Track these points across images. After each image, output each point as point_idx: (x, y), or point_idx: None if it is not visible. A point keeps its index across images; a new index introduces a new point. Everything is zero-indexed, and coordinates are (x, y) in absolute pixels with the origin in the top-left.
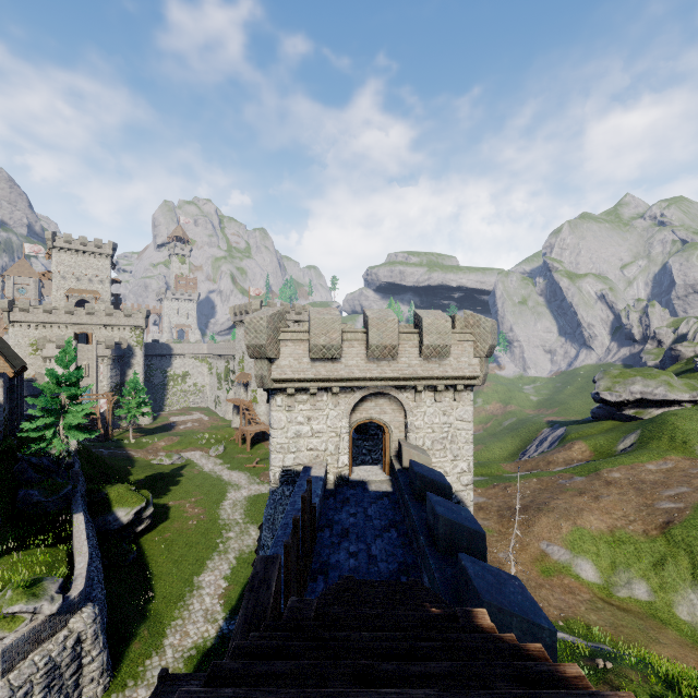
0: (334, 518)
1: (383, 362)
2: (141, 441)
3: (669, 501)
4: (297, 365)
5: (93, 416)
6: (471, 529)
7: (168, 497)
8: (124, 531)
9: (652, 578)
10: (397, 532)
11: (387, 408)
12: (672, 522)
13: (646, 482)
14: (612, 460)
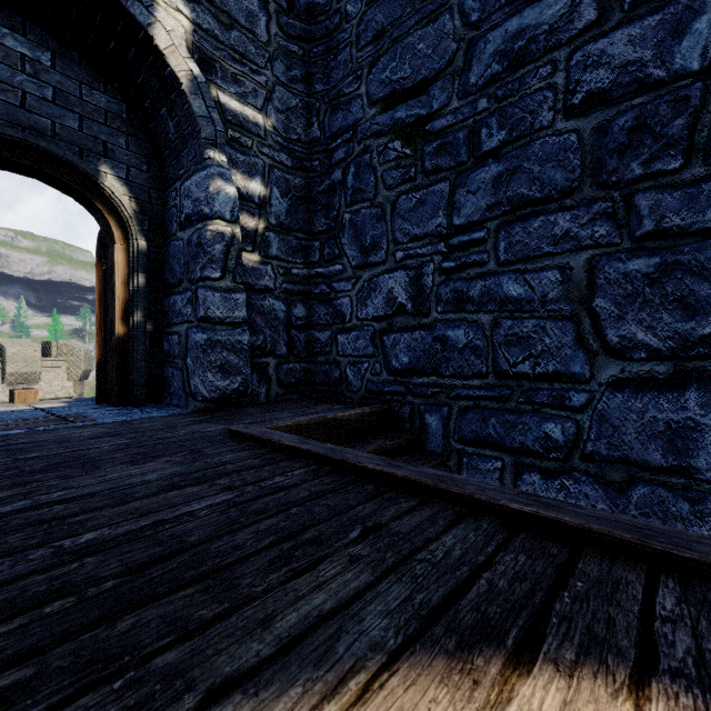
0: None
1: None
2: None
3: None
4: None
5: None
6: None
7: None
8: None
9: None
10: None
11: None
12: None
13: None
14: None
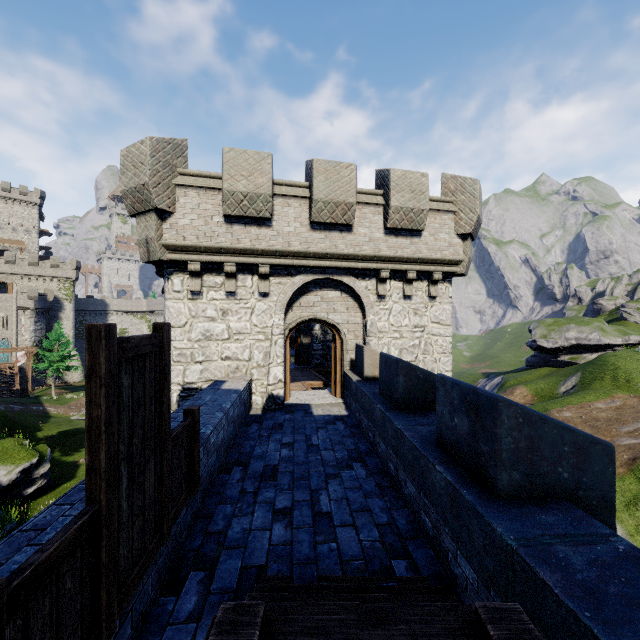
0: (253, 451)
1: (333, 232)
2: (64, 397)
3: (629, 437)
4: (203, 227)
5: (10, 371)
6: (581, 436)
7: (81, 454)
8: (7, 495)
9: (626, 520)
10: (365, 469)
11: (339, 304)
12: (639, 459)
13: (600, 420)
14: (559, 401)
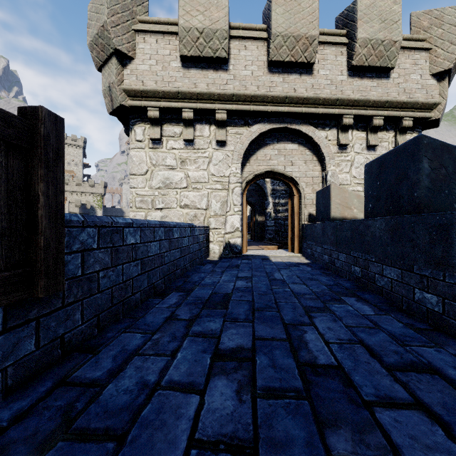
0: (202, 281)
1: (292, 75)
2: None
3: None
4: (161, 72)
5: None
6: None
7: None
8: None
9: None
10: (365, 305)
11: (296, 157)
12: None
13: None
14: None
